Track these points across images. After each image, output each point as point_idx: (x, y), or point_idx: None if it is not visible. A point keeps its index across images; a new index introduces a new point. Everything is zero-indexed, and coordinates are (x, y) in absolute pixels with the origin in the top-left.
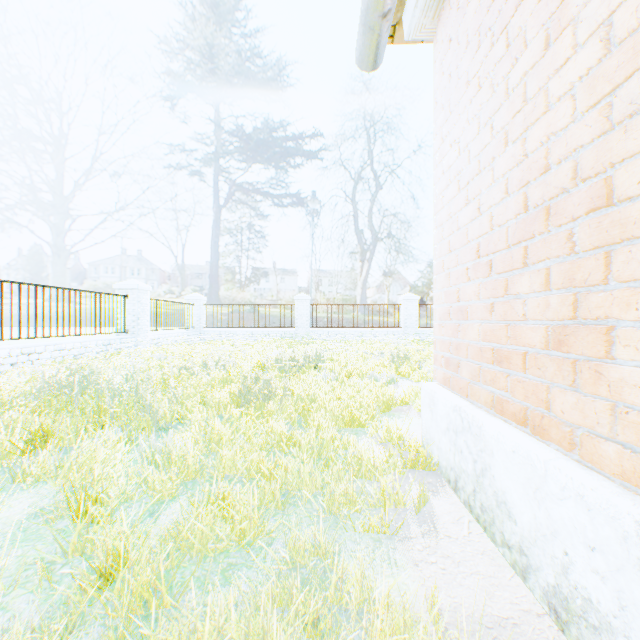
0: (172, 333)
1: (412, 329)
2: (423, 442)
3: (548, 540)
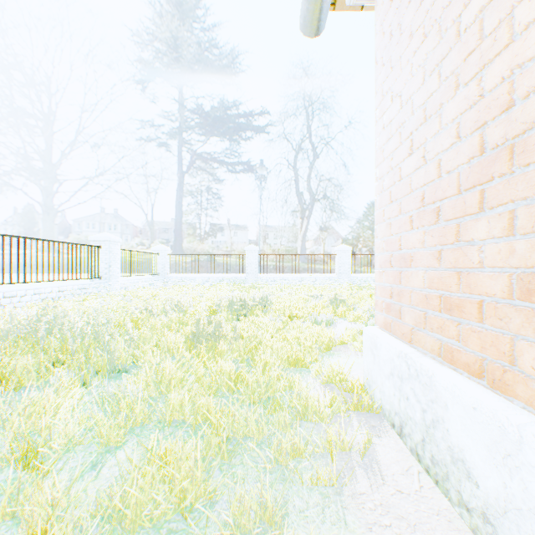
0: (140, 279)
1: (345, 275)
2: (364, 383)
3: (525, 516)
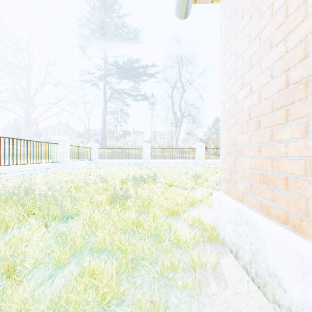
0: (81, 162)
1: (201, 160)
2: (214, 225)
3: None
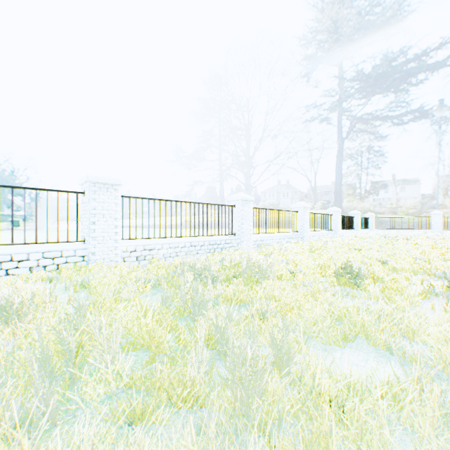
0: (364, 230)
1: None
2: None
3: None
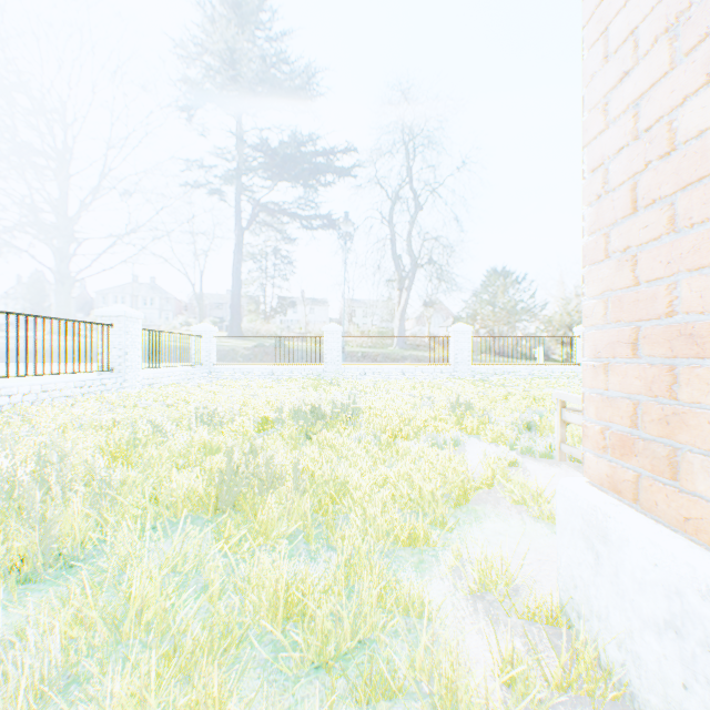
0: (173, 371)
1: (464, 366)
2: (562, 601)
3: None
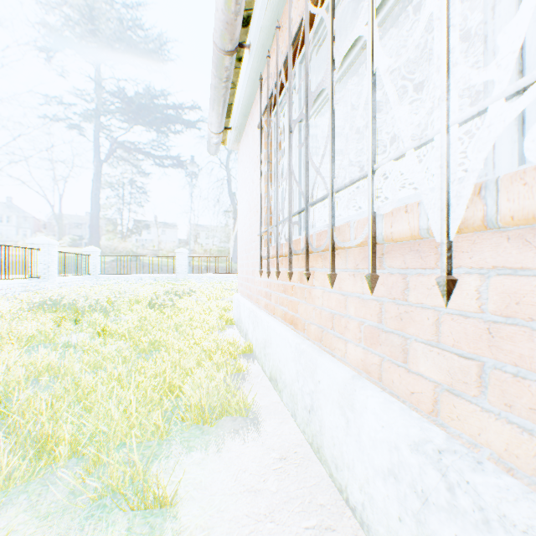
0: (74, 278)
1: None
2: (233, 317)
3: (245, 322)
